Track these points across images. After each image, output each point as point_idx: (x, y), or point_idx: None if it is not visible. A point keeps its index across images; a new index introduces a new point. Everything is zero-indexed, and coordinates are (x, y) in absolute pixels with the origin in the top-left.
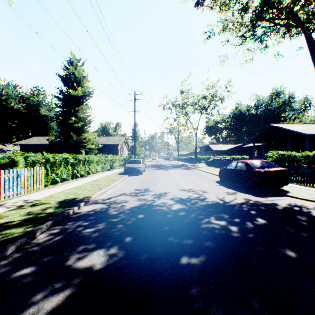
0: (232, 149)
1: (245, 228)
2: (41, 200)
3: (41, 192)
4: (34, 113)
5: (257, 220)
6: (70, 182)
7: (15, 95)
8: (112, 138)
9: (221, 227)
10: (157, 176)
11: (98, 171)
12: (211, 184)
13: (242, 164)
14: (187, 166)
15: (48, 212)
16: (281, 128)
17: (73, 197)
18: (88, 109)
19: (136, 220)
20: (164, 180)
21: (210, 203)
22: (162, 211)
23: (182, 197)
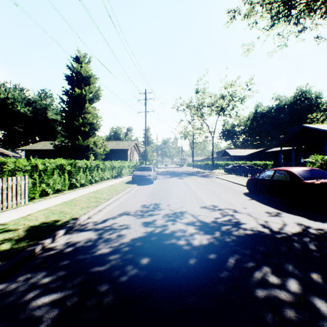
0: (252, 154)
1: None
2: (8, 223)
3: (19, 209)
4: (41, 117)
5: None
6: (64, 193)
7: (22, 98)
8: (121, 142)
9: (295, 299)
10: (170, 186)
11: (103, 179)
12: (239, 198)
13: (283, 172)
14: (203, 173)
15: None
16: (316, 129)
17: (54, 219)
18: (95, 110)
19: (134, 273)
20: (178, 192)
21: (251, 233)
22: (178, 249)
23: (206, 220)
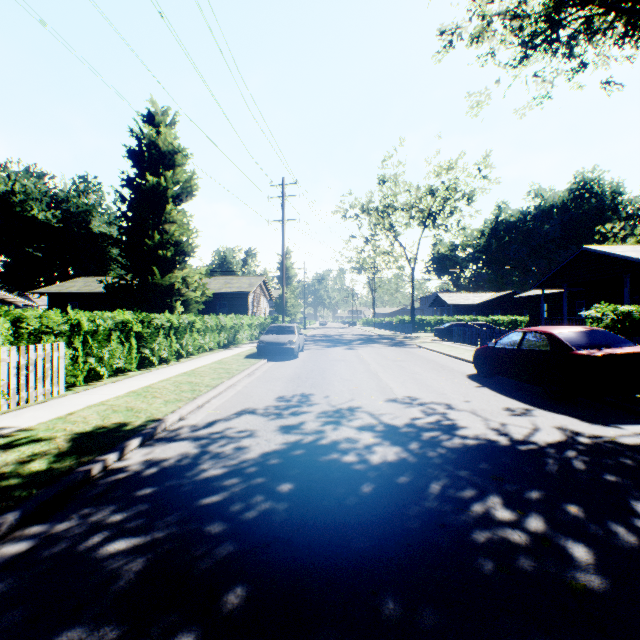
0: (489, 302)
1: (620, 550)
2: (35, 428)
3: (50, 405)
4: (79, 230)
5: (639, 515)
6: (131, 377)
7: (42, 193)
8: (236, 279)
9: (535, 542)
10: (330, 362)
11: (201, 349)
12: (459, 383)
13: (540, 336)
14: (394, 338)
15: (29, 472)
16: (609, 254)
17: (118, 421)
18: (186, 217)
19: (268, 506)
20: (346, 373)
21: (475, 443)
22: (344, 470)
23: (396, 422)
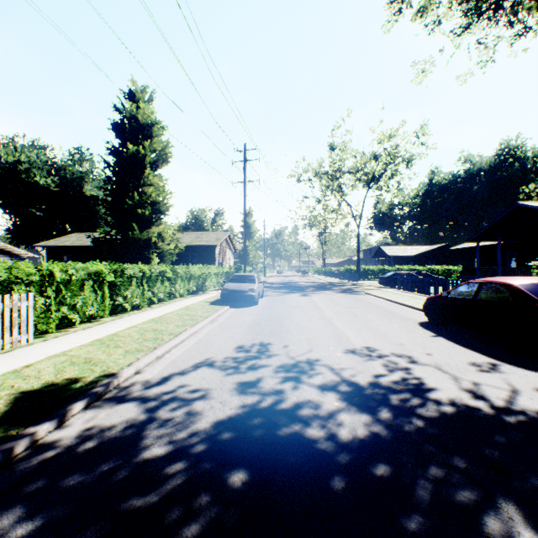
0: (425, 254)
1: None
2: None
3: (13, 355)
4: (75, 193)
5: None
6: (102, 323)
7: (43, 162)
8: (205, 234)
9: None
10: (287, 309)
11: (172, 296)
12: (413, 332)
13: (499, 287)
14: (343, 285)
15: None
16: None
17: (71, 376)
18: (162, 181)
19: (214, 517)
20: (302, 321)
21: (453, 411)
22: (309, 451)
23: (359, 380)
